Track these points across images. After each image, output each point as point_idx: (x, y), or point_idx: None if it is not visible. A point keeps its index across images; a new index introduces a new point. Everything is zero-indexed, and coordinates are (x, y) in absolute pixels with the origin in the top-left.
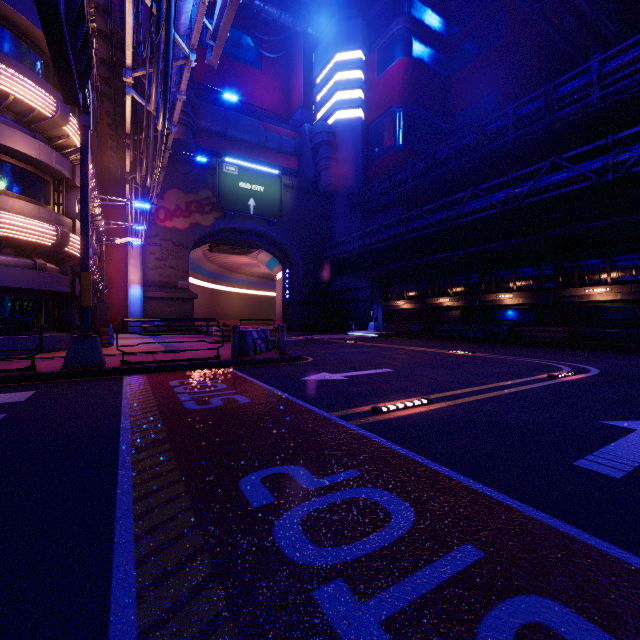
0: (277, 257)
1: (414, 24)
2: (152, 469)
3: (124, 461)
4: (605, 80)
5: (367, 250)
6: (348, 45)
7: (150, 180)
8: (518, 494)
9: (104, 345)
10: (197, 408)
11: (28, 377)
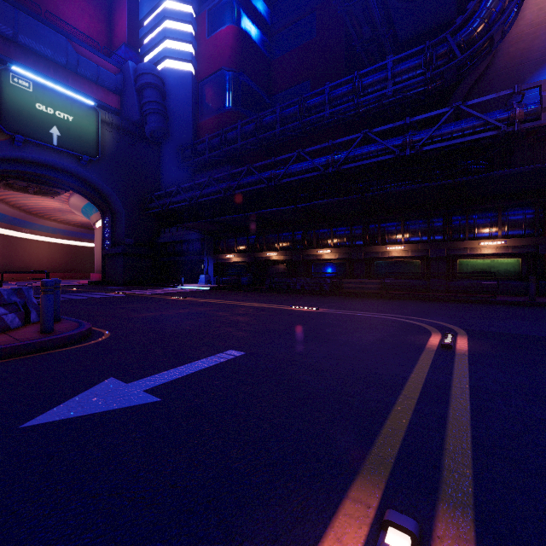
0: (94, 202)
1: None
2: None
3: None
4: (396, 78)
5: (198, 202)
6: None
7: None
8: None
9: None
10: None
11: None
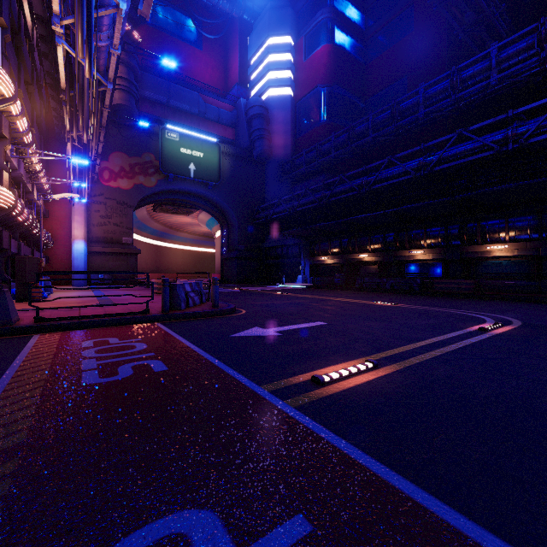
0: (216, 217)
1: (336, 15)
2: None
3: None
4: (502, 65)
5: (296, 211)
6: (279, 31)
7: (86, 136)
8: None
9: (34, 298)
10: (96, 382)
11: None
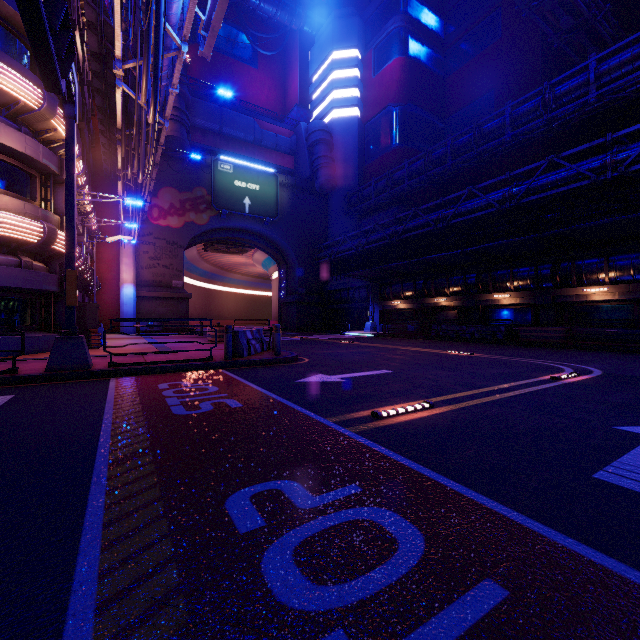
0: (273, 256)
1: (411, 23)
2: (129, 486)
3: (99, 476)
4: (602, 79)
5: (363, 249)
6: (344, 43)
7: (142, 176)
8: (538, 514)
9: (94, 346)
10: (185, 413)
11: (8, 380)
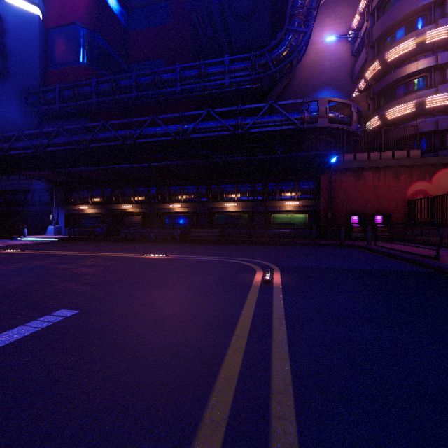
0: None
1: None
2: None
3: None
4: (231, 74)
5: (45, 151)
6: None
7: None
8: None
9: None
10: None
11: None
